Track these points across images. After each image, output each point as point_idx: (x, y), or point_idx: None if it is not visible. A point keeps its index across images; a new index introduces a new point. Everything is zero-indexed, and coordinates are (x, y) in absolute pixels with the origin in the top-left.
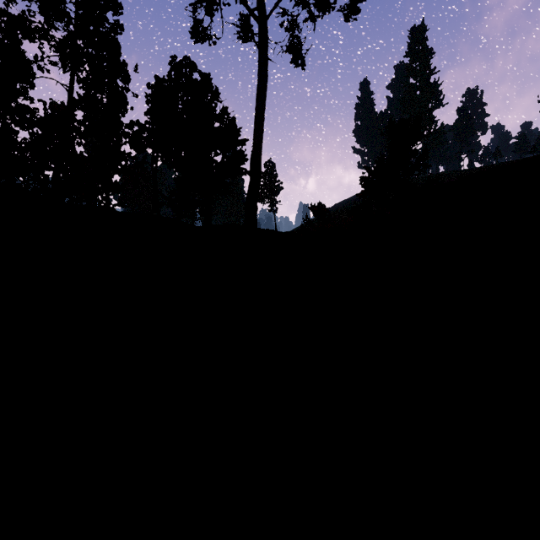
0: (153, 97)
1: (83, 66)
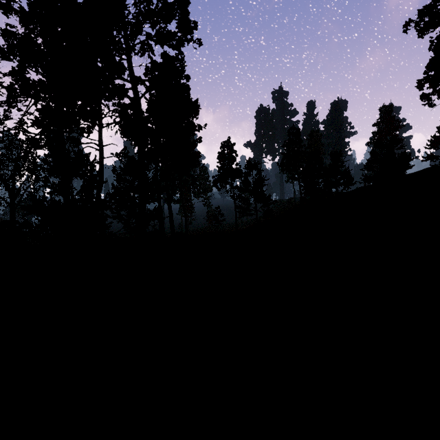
0: None
1: None
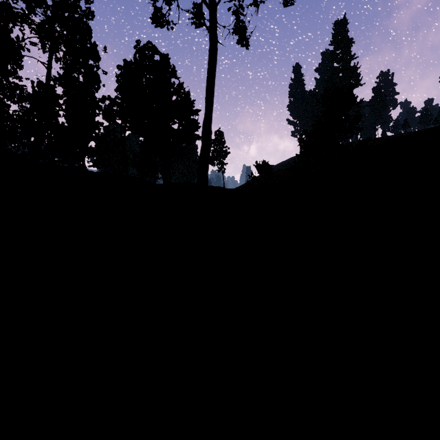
0: (122, 76)
1: (58, 45)
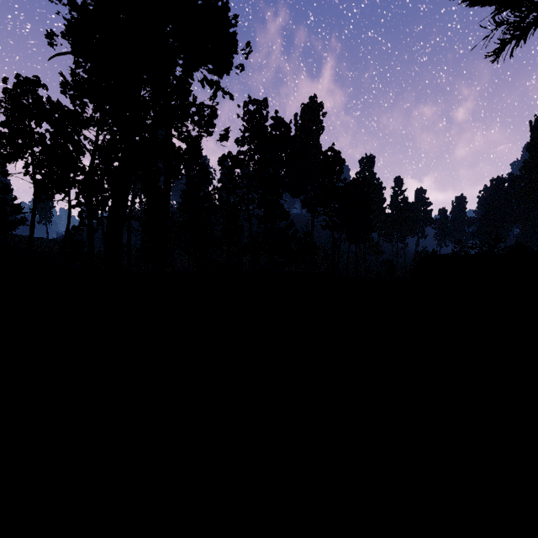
0: None
1: None
